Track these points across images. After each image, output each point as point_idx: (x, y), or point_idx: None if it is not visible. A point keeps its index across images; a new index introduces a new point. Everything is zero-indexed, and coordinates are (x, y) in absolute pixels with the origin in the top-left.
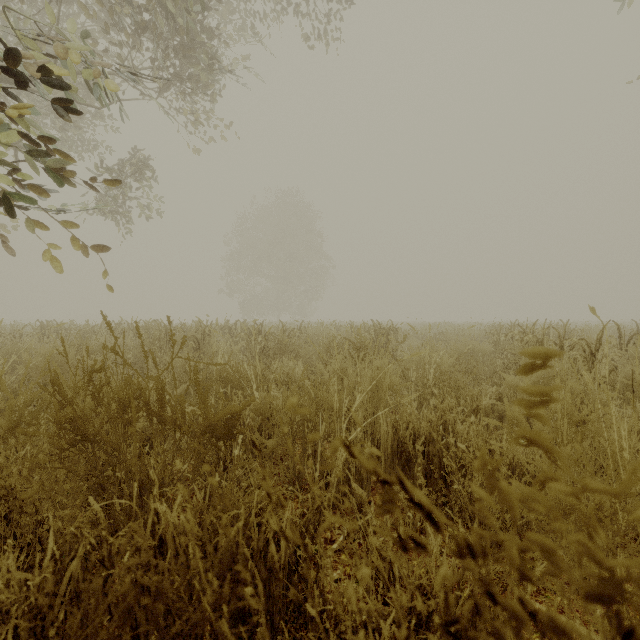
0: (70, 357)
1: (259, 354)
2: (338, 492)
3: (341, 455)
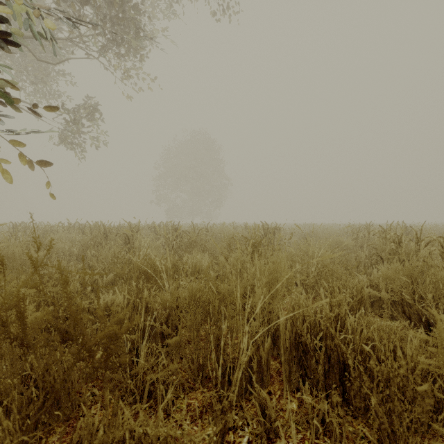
0: (17, 251)
1: (175, 248)
2: (240, 385)
3: (244, 355)
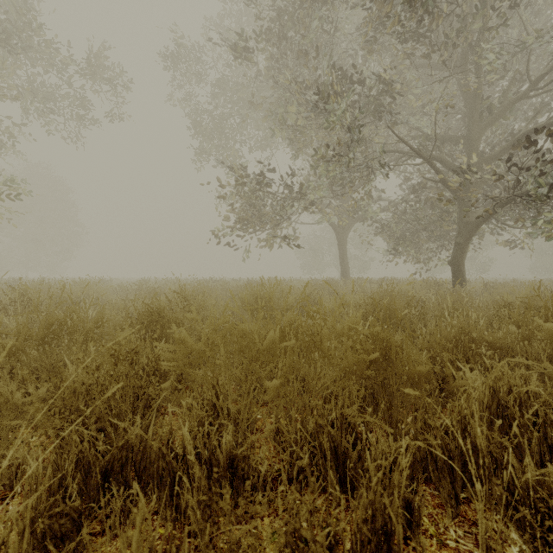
0: None
1: None
2: None
3: None
